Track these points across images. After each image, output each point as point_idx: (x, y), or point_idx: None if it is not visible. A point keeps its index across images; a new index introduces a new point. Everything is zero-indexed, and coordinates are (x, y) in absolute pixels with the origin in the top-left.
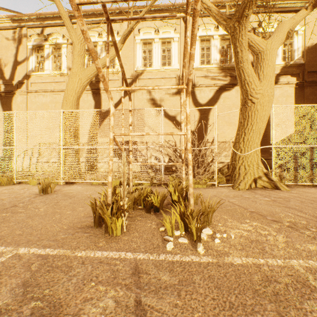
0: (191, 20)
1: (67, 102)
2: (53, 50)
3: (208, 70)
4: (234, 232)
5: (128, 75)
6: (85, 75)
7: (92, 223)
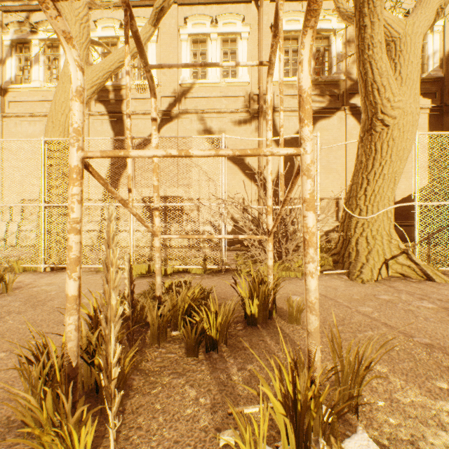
0: (269, 5)
1: (55, 124)
2: (46, 50)
3: (295, 85)
4: (443, 447)
5: (168, 90)
6: (88, 78)
7: None
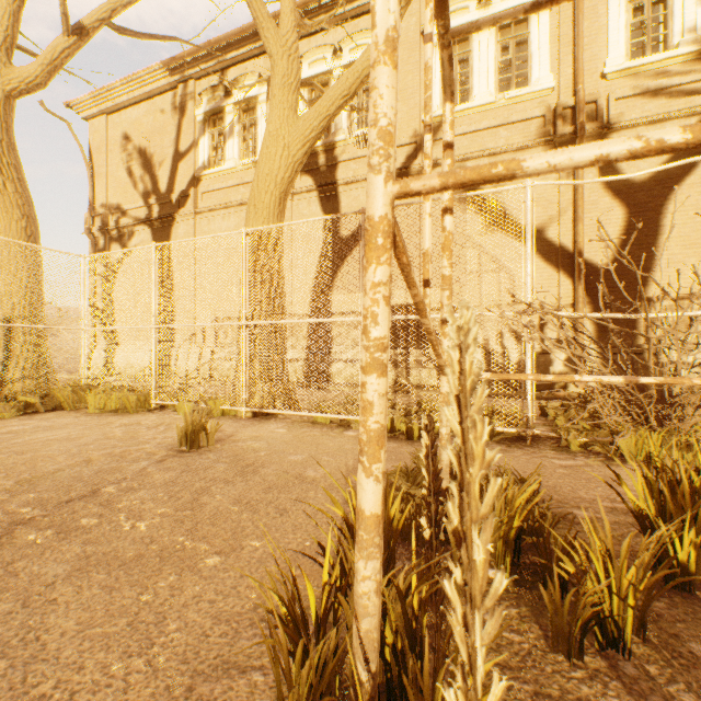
0: None
1: (257, 209)
2: (241, 116)
3: (659, 70)
4: None
5: (405, 135)
6: (298, 132)
7: (276, 695)
